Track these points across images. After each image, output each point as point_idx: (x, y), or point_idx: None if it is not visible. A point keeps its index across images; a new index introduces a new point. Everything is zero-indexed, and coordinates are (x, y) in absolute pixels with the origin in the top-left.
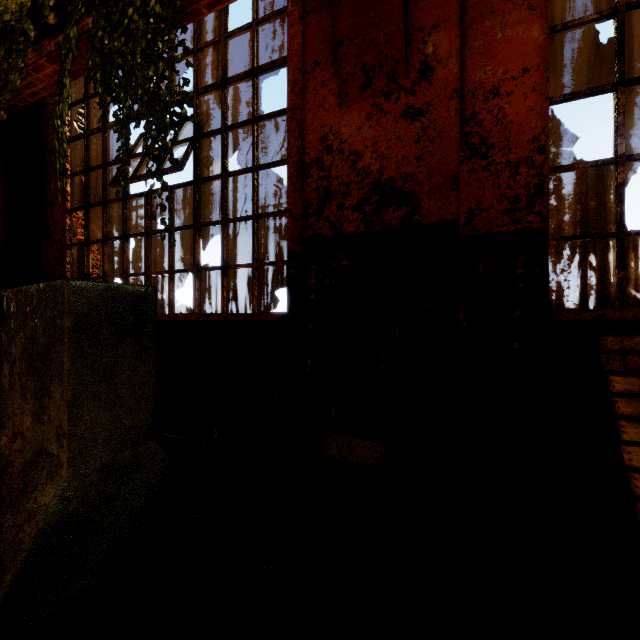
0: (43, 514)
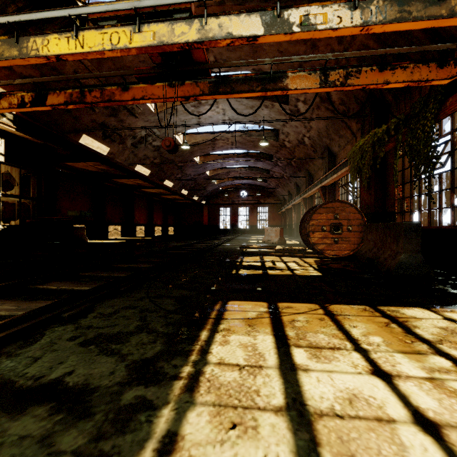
0: (399, 259)
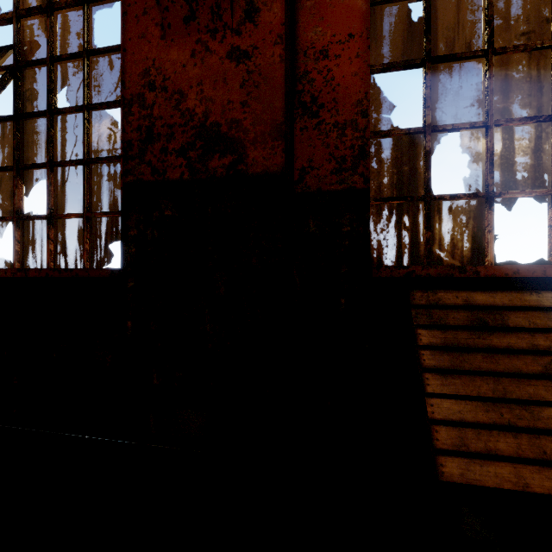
0: None
